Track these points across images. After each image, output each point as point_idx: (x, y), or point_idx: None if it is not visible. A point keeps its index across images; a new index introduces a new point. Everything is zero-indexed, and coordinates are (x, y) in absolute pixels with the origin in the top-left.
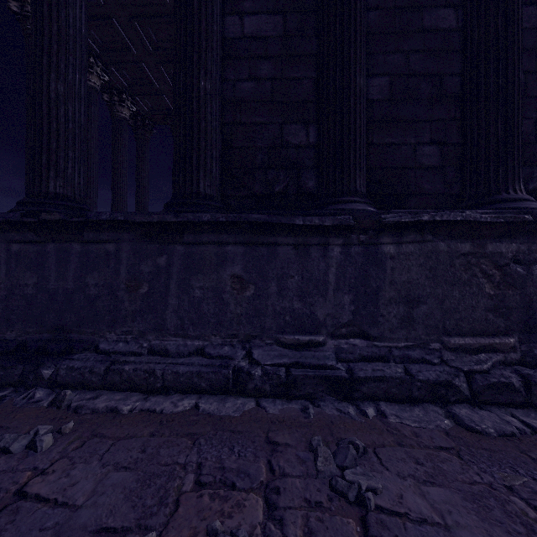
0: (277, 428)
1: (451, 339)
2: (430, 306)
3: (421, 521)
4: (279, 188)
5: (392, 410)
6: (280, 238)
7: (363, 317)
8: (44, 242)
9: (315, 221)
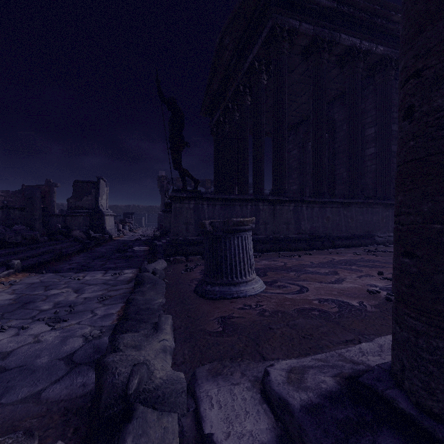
0: None
1: None
2: None
3: None
4: None
5: None
6: None
7: None
8: (363, 207)
9: None
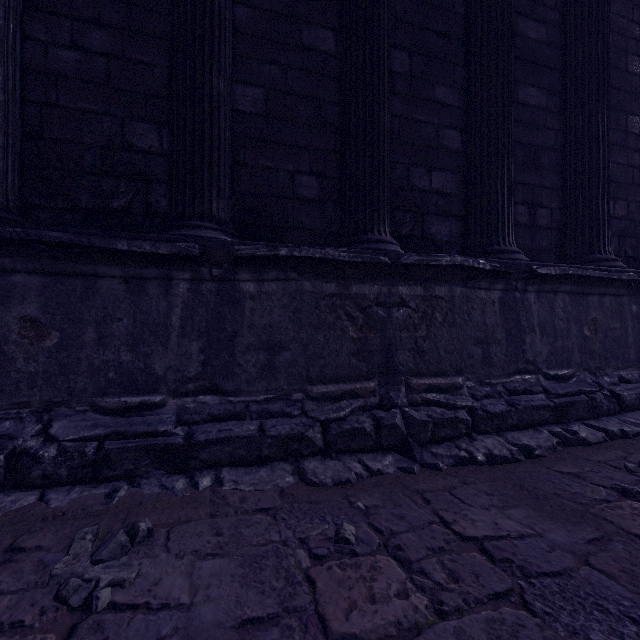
0: (43, 526)
1: (315, 387)
2: (294, 352)
3: (161, 608)
4: (120, 203)
5: (234, 476)
6: (101, 268)
7: (216, 368)
8: None
9: (145, 247)
